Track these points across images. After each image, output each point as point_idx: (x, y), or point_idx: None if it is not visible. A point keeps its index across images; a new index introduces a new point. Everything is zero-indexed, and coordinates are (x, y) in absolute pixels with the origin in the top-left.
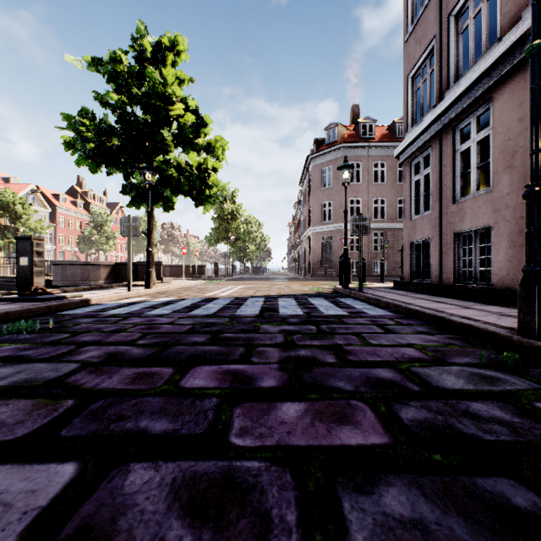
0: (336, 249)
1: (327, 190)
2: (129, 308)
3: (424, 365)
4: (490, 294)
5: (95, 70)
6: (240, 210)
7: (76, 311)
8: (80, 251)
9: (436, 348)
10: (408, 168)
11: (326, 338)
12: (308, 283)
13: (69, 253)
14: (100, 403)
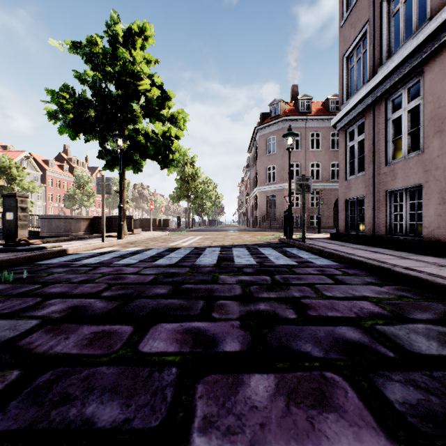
0: (279, 205)
1: (271, 156)
2: (101, 258)
3: (387, 322)
4: (421, 245)
5: (75, 52)
6: (198, 173)
7: (53, 261)
8: (66, 207)
9: (391, 301)
10: (344, 135)
11: (282, 290)
12: (256, 234)
13: (57, 208)
14: (47, 376)
